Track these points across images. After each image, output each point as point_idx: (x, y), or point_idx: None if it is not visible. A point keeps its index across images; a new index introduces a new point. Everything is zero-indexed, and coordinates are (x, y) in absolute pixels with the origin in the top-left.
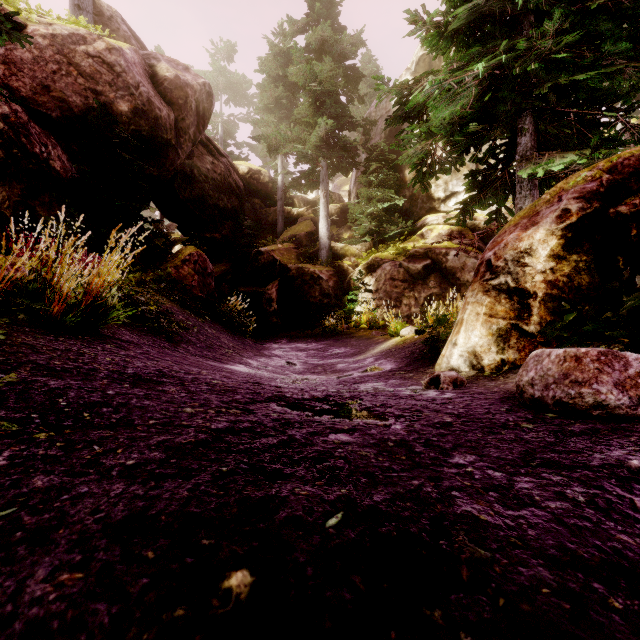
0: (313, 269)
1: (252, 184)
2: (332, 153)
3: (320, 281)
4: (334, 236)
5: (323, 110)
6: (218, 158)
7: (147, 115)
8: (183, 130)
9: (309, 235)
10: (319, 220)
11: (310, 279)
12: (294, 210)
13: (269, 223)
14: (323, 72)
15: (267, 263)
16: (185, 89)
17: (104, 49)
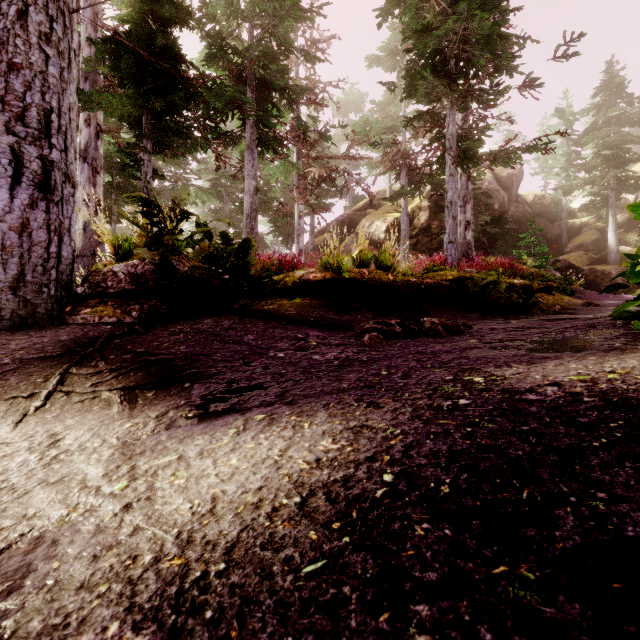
0: (604, 268)
1: (537, 208)
2: (620, 187)
3: (610, 275)
4: (620, 241)
5: (612, 162)
6: (519, 202)
7: (502, 204)
8: (510, 200)
9: (595, 242)
10: (603, 227)
11: (601, 275)
12: (577, 222)
13: (553, 235)
14: (611, 133)
15: (563, 267)
16: (512, 178)
17: (487, 184)
